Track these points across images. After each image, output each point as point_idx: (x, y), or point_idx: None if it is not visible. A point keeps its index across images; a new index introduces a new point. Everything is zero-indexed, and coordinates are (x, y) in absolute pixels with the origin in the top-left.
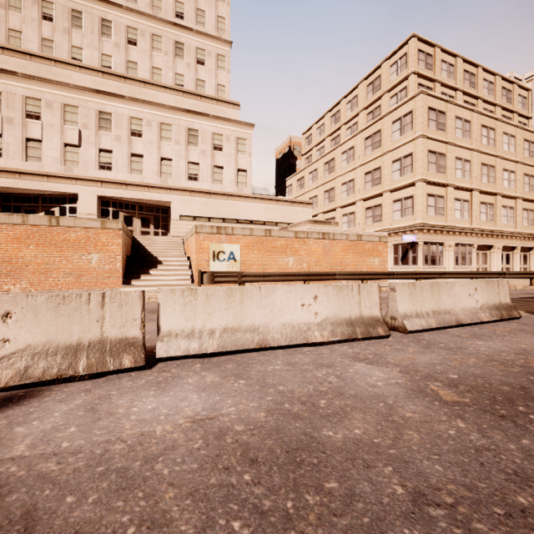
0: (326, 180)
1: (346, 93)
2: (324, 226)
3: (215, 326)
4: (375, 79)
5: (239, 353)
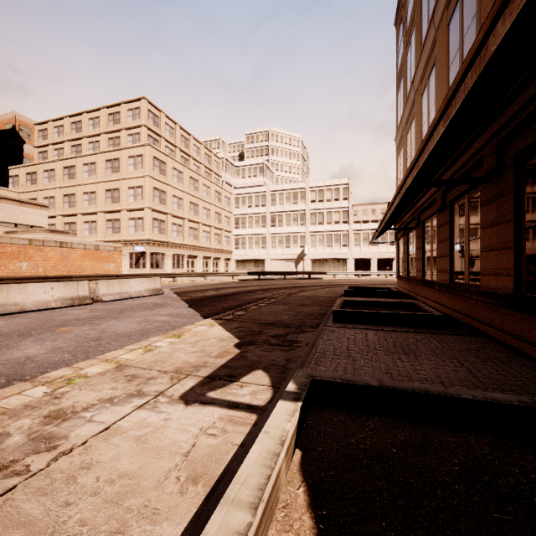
0: (66, 184)
1: (88, 110)
2: (63, 235)
3: None
4: (116, 113)
5: (8, 315)
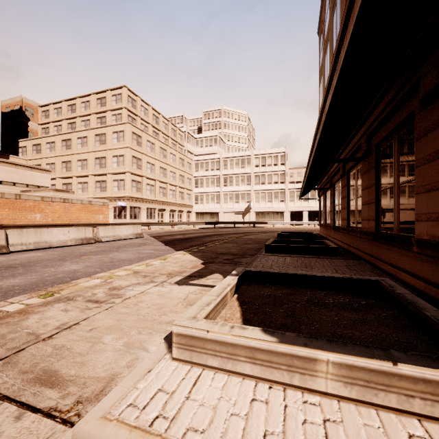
0: (64, 154)
1: (81, 95)
2: (65, 193)
3: (31, 241)
4: (103, 98)
5: (41, 249)
